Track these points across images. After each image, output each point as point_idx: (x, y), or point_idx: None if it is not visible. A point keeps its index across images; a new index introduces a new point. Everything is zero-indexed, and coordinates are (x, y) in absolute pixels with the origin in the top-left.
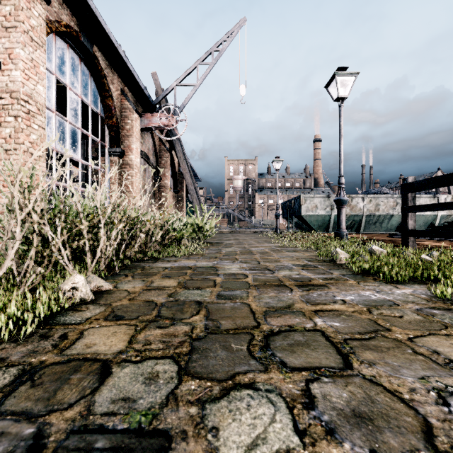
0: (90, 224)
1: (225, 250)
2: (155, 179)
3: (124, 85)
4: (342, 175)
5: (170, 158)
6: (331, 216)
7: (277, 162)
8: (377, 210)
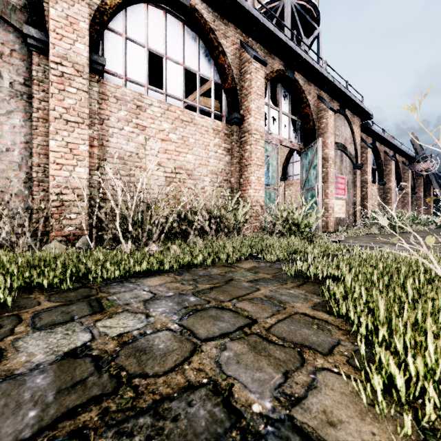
0: (427, 220)
1: None
2: (412, 193)
3: (402, 158)
4: None
5: None
6: None
7: None
8: None
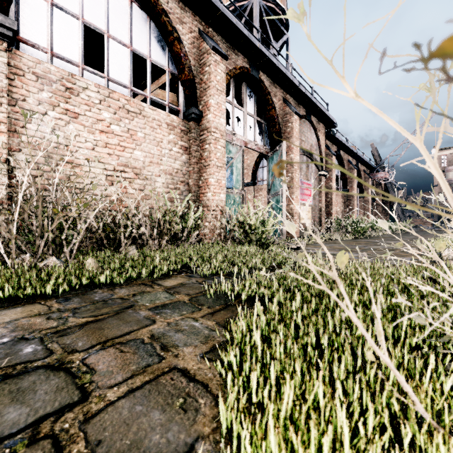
0: None
1: None
2: (372, 201)
3: (364, 167)
4: None
5: None
6: None
7: None
8: None
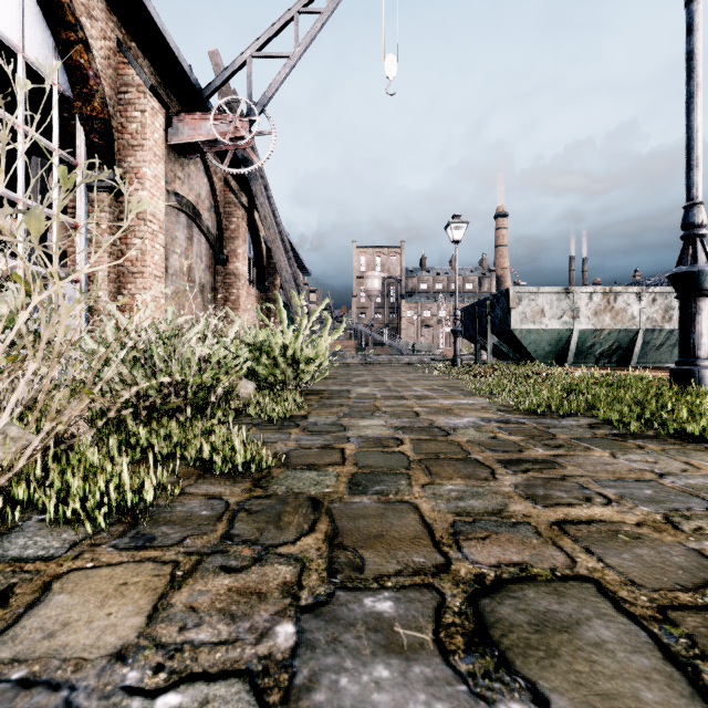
0: None
1: (358, 429)
2: (215, 260)
3: (129, 36)
4: (702, 201)
5: (251, 227)
6: (573, 333)
7: (456, 227)
8: (668, 319)
